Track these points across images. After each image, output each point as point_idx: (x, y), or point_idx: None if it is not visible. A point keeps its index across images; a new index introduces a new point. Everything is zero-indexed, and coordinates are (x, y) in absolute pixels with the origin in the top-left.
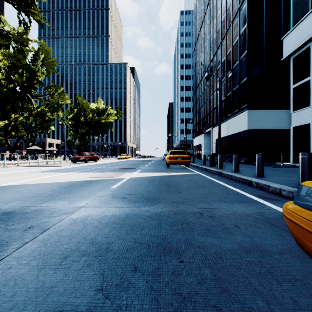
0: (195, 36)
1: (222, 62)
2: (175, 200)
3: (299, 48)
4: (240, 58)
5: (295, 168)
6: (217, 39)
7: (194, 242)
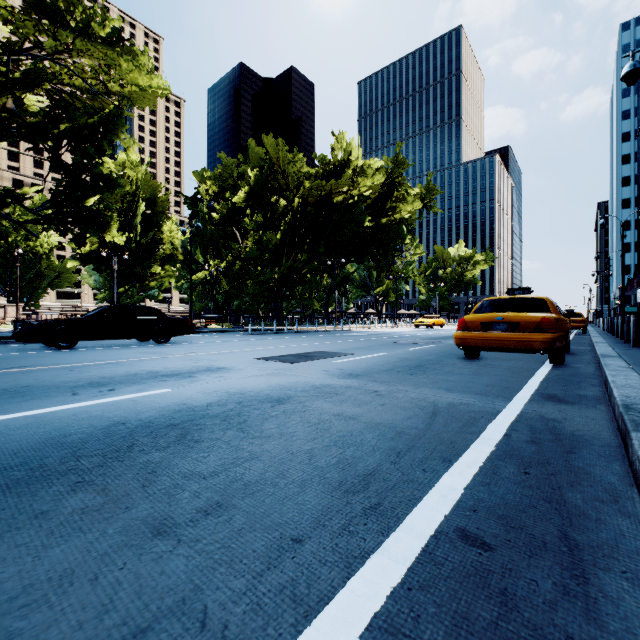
0: (639, 113)
1: None
2: None
3: None
4: None
5: None
6: None
7: None
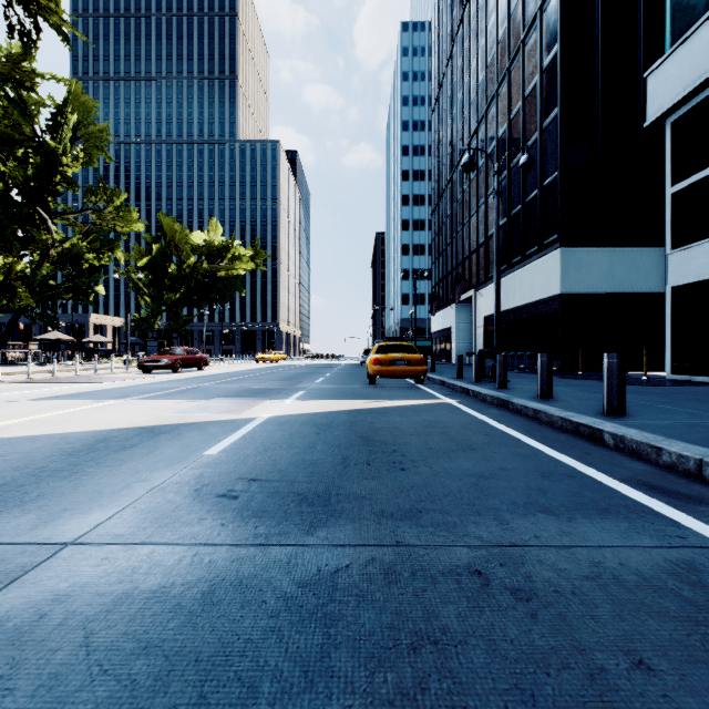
0: (436, 78)
1: (499, 137)
2: (390, 503)
3: (687, 97)
4: (543, 125)
5: (684, 389)
6: (488, 84)
7: None
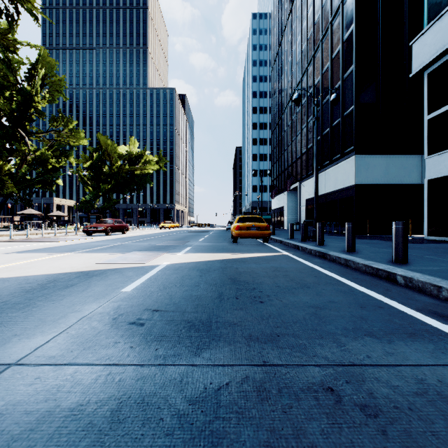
0: (274, 48)
1: (315, 84)
2: (255, 329)
3: (438, 57)
4: (344, 76)
5: (439, 245)
6: (308, 51)
7: None
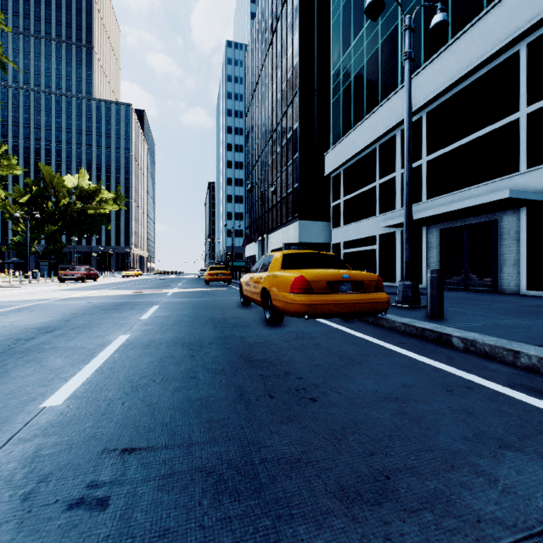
0: (248, 97)
1: (278, 153)
2: (213, 297)
3: (334, 170)
4: (294, 158)
5: None
6: (273, 120)
7: (218, 302)
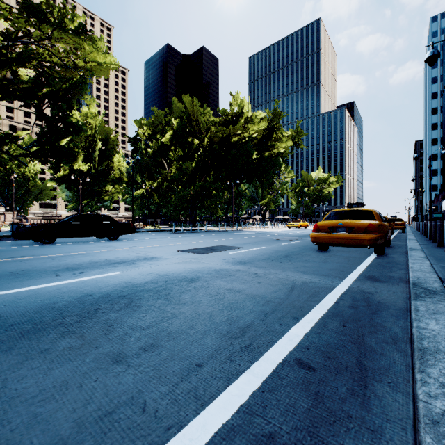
0: (443, 79)
1: None
2: None
3: None
4: None
5: None
6: None
7: None
